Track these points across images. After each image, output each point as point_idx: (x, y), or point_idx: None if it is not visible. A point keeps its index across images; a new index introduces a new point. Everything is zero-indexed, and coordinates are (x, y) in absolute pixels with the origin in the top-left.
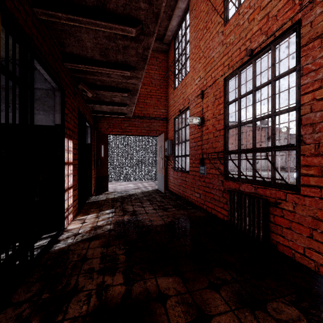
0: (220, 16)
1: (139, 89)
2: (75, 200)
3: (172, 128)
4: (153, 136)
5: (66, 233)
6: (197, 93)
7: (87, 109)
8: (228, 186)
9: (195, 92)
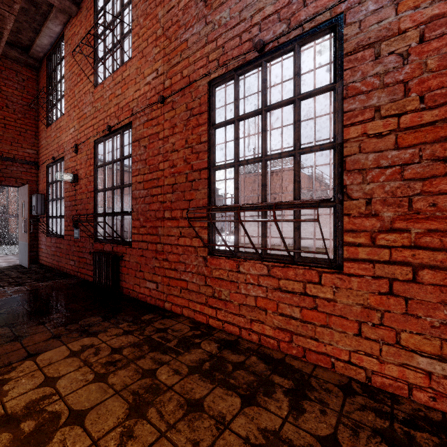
0: (88, 78)
1: None
2: None
3: (45, 178)
4: (10, 186)
5: None
6: (72, 144)
7: None
8: (97, 248)
9: (70, 142)
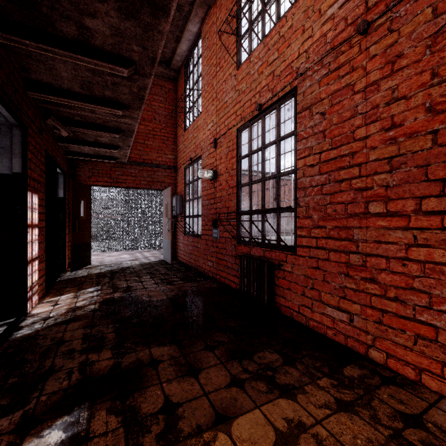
0: (232, 59)
1: (135, 130)
2: (42, 276)
3: (182, 180)
4: (156, 189)
5: (30, 319)
6: (210, 141)
7: (59, 150)
8: (241, 251)
9: (208, 138)
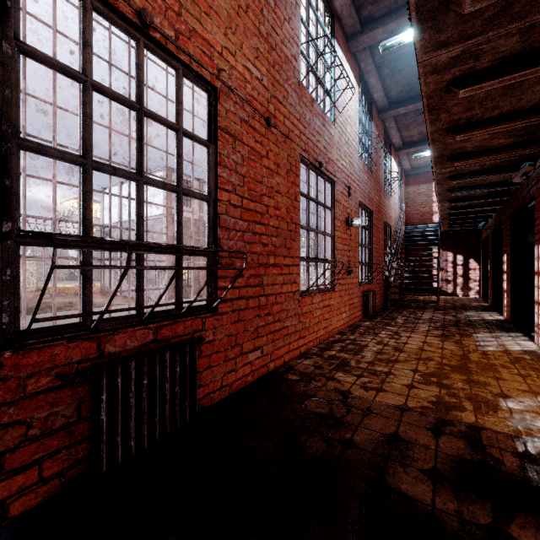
0: None
1: None
2: None
3: None
4: None
5: None
6: None
7: None
8: (44, 365)
9: None
